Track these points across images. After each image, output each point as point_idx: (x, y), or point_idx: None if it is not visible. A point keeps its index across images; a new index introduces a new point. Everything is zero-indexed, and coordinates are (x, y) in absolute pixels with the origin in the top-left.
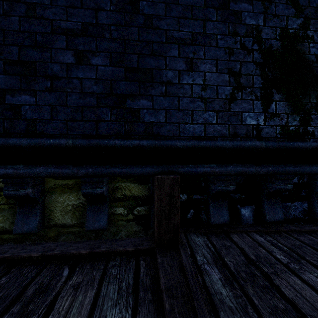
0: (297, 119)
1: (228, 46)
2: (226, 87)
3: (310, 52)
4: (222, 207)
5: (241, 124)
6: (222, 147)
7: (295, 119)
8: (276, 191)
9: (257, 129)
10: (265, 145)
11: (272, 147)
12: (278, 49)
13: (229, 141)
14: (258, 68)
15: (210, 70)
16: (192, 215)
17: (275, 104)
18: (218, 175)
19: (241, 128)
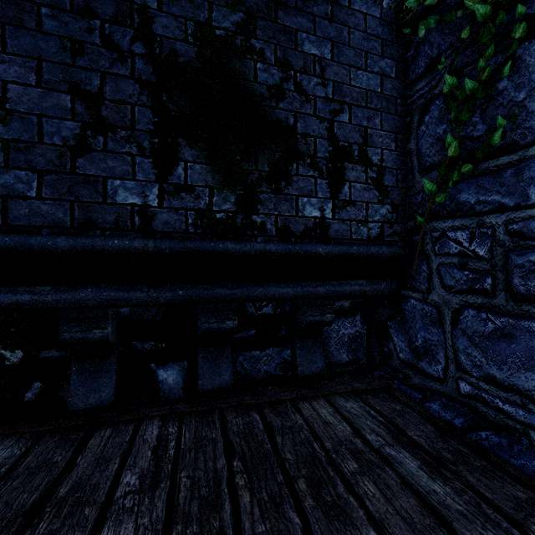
0: (232, 198)
1: (71, 35)
2: (64, 122)
3: (258, 78)
4: (102, 372)
5: (103, 202)
6: (47, 249)
7: (228, 200)
8: (204, 333)
9: (142, 215)
10: (155, 247)
11: (170, 250)
12: (192, 62)
13: (67, 236)
14: (146, 92)
15: (20, 79)
16: (38, 393)
17: (185, 168)
18: (61, 309)
19: (105, 210)
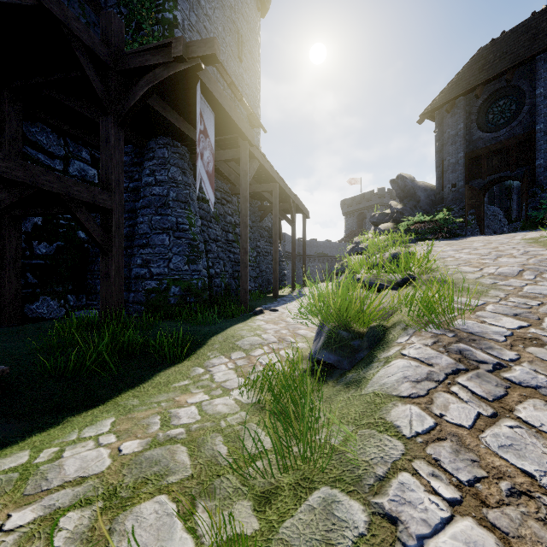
0: None
1: None
2: None
3: None
4: None
5: None
6: None
7: None
8: None
9: None
10: None
11: None
12: None
13: None
14: None
15: None
16: None
17: None
18: None
19: None
